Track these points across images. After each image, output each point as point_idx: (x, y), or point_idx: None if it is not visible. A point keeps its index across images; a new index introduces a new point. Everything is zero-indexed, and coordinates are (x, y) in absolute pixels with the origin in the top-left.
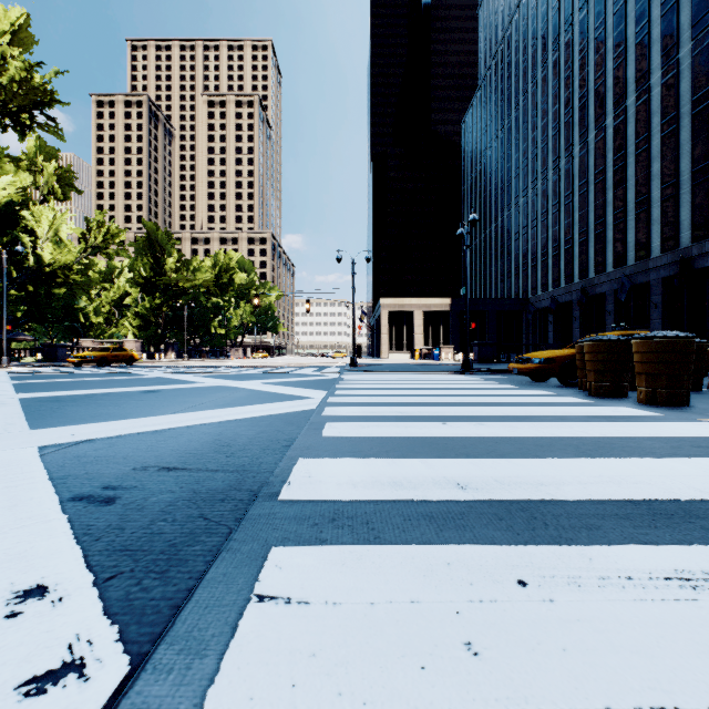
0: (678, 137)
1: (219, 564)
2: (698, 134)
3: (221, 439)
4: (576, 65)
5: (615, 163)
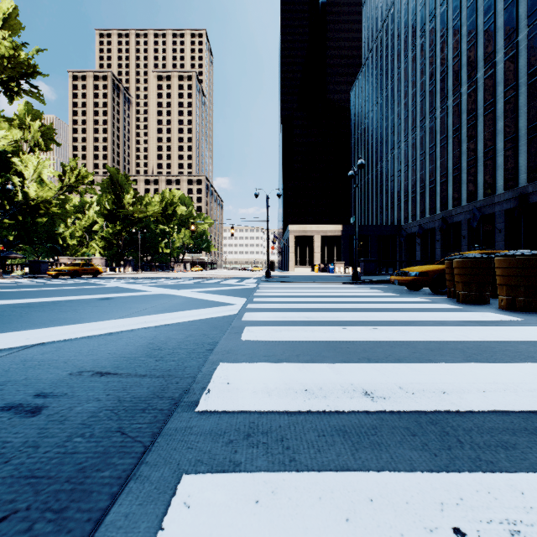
0: (517, 102)
1: (124, 499)
2: (533, 99)
3: (154, 342)
4: (438, 47)
5: (468, 122)
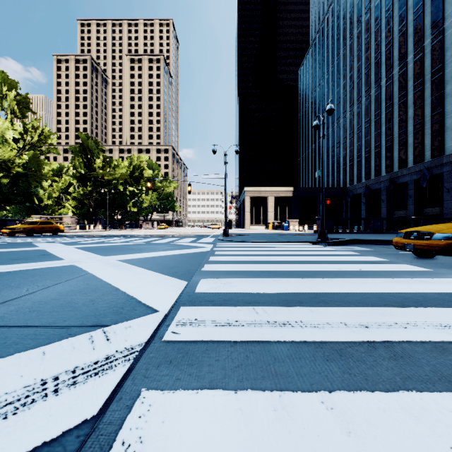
0: None
1: None
2: None
3: None
4: (383, 22)
5: (415, 88)
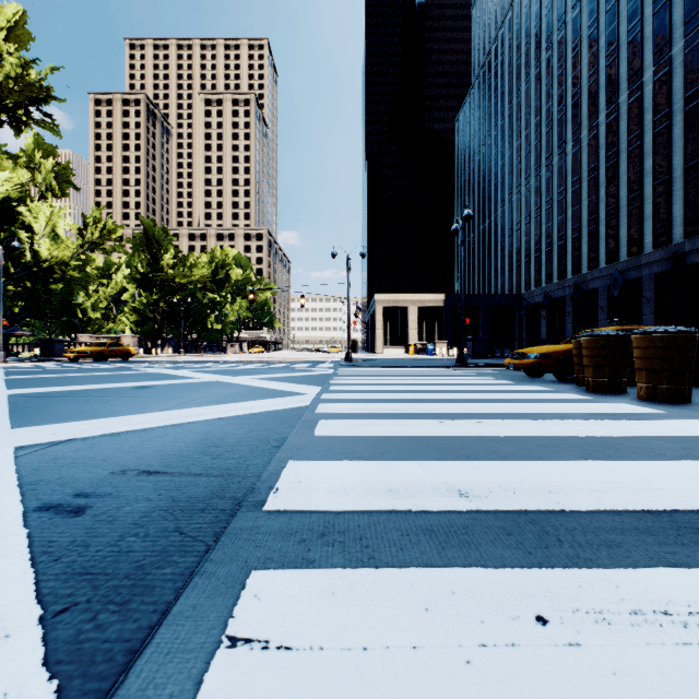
0: (671, 134)
1: (190, 593)
2: (691, 131)
3: (208, 438)
4: (569, 63)
5: (608, 160)
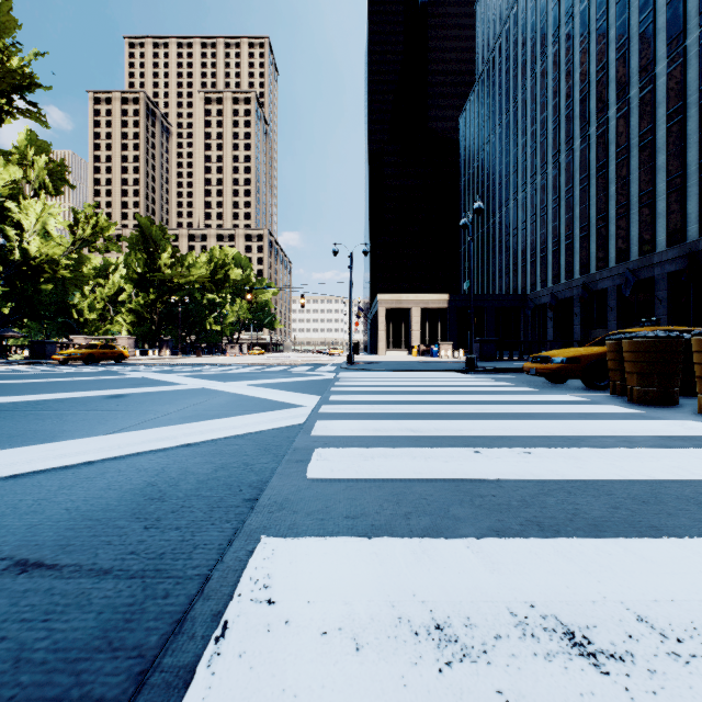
0: (685, 128)
1: None
2: None
3: (156, 482)
4: (577, 57)
5: (618, 156)
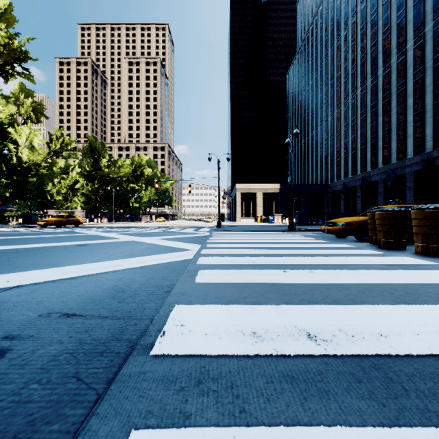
0: (424, 82)
1: None
2: (437, 80)
3: (118, 285)
4: (359, 38)
5: (383, 99)
